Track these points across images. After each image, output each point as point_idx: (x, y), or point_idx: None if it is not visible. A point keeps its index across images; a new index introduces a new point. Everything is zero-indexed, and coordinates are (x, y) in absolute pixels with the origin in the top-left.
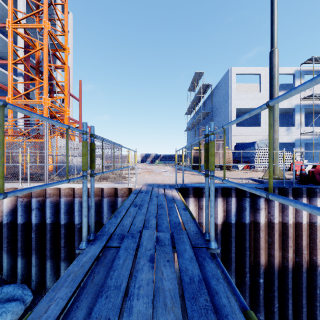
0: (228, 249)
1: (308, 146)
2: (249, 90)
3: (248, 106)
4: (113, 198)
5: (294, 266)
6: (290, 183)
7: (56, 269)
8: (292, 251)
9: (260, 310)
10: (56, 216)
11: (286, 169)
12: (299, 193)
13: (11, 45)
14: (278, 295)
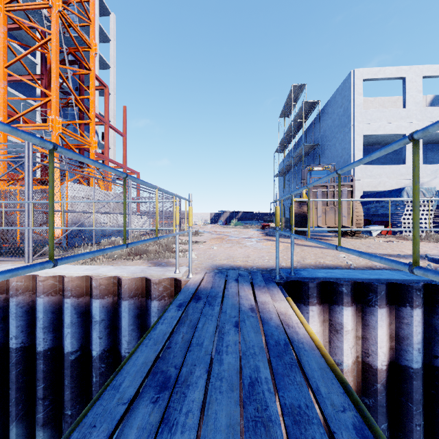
0: (403, 427)
1: None
2: (382, 108)
3: (384, 131)
4: (143, 299)
5: None
6: None
7: None
8: None
9: None
10: (30, 332)
11: None
12: None
13: (4, 38)
14: None
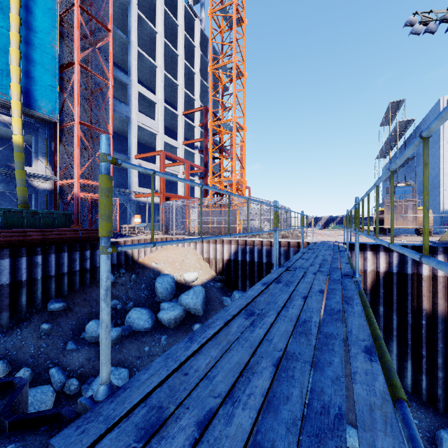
0: (390, 293)
1: None
2: None
3: None
4: (296, 248)
5: None
6: None
7: None
8: None
9: (422, 346)
10: (259, 258)
11: None
12: None
13: (211, 138)
14: (442, 338)
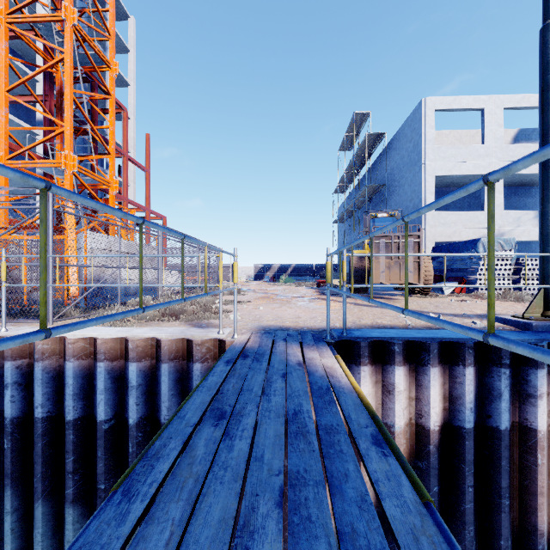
0: (456, 490)
1: None
2: (459, 143)
3: (460, 171)
4: (184, 362)
5: None
6: None
7: (57, 521)
8: None
9: None
10: (57, 401)
11: None
12: None
13: (5, 55)
14: None
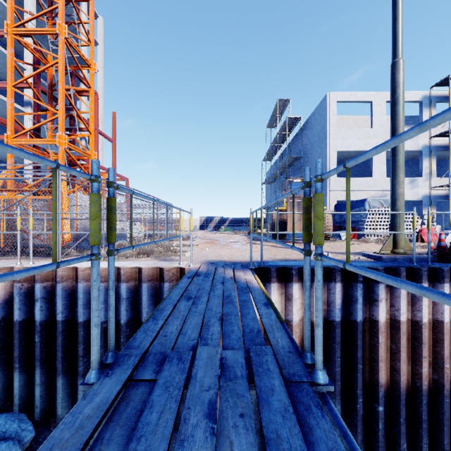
0: (330, 360)
1: (440, 206)
2: (356, 125)
3: (355, 147)
4: (157, 283)
5: (430, 387)
6: (423, 261)
7: (71, 390)
8: (428, 363)
9: None
10: (71, 309)
11: (411, 239)
12: (438, 276)
13: (12, 59)
14: (406, 430)
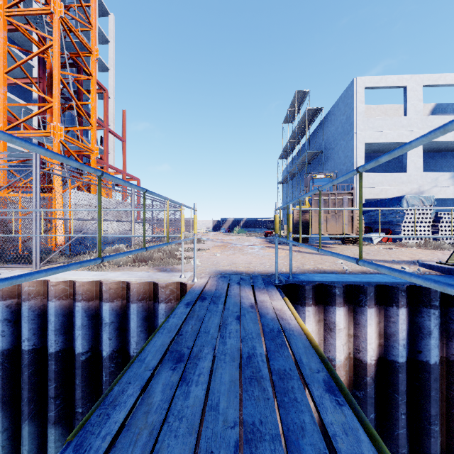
0: (390, 416)
1: None
2: (384, 116)
3: (386, 139)
4: (151, 302)
5: None
6: None
7: (41, 439)
8: None
9: None
10: (41, 335)
11: None
12: None
13: (4, 43)
14: None
